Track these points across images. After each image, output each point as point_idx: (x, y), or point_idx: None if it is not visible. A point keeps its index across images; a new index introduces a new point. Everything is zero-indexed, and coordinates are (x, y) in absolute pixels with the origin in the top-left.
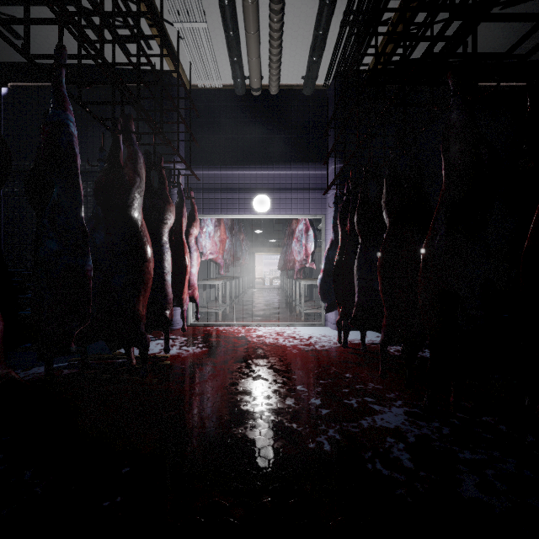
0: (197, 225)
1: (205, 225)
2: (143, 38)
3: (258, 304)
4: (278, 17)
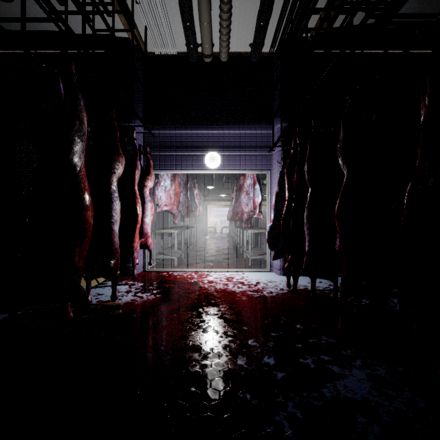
0: (152, 178)
1: (162, 180)
2: (102, 4)
3: (210, 250)
4: None
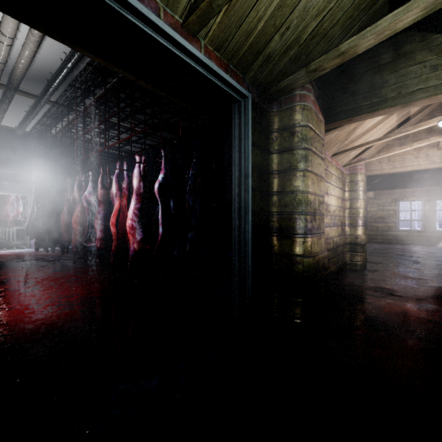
0: None
1: None
2: None
3: None
4: (2, 115)
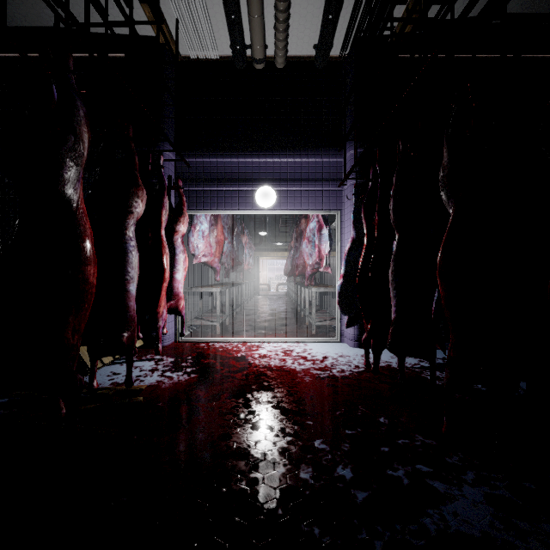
0: (186, 220)
1: (200, 223)
2: None
3: (263, 313)
4: None
